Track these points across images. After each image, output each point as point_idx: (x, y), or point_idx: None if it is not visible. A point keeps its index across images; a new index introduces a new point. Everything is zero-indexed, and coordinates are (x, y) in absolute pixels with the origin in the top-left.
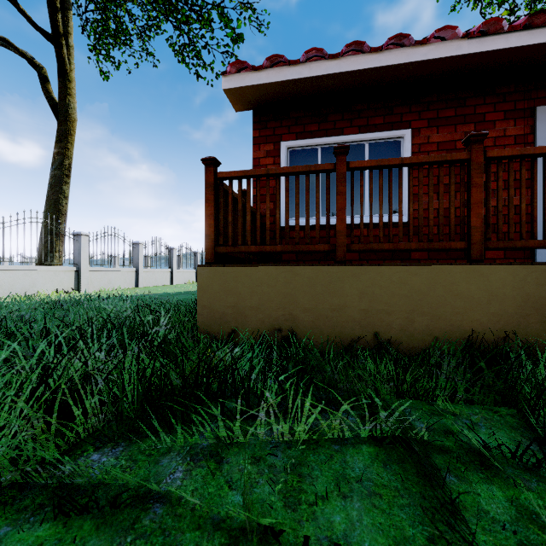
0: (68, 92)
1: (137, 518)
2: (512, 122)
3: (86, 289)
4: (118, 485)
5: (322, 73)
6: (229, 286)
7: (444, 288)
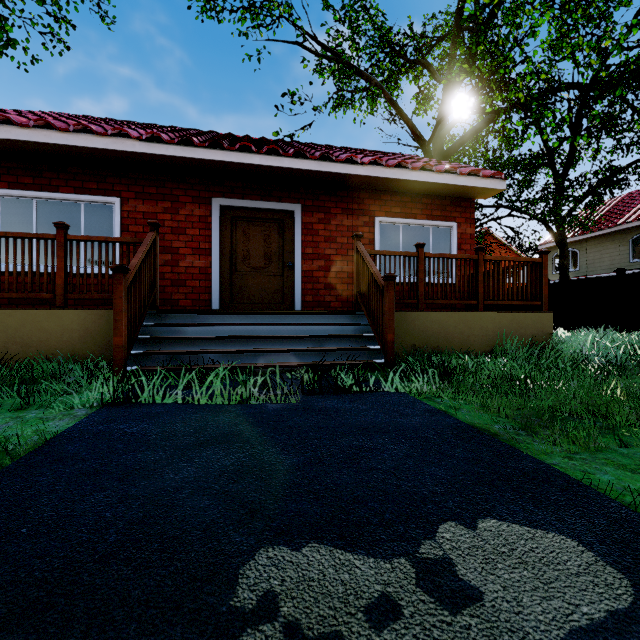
0: None
1: None
2: (198, 206)
3: None
4: None
5: (12, 138)
6: None
7: (32, 325)
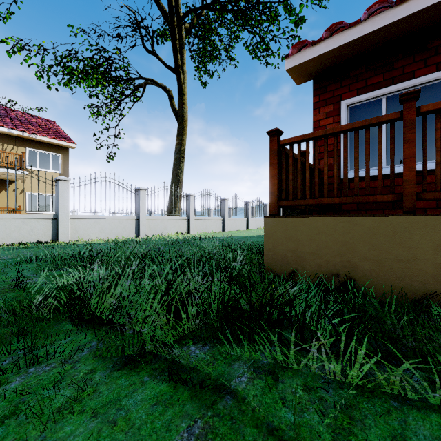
0: (183, 102)
1: (215, 401)
2: None
3: (193, 232)
4: (204, 372)
5: (386, 23)
6: (289, 233)
7: None
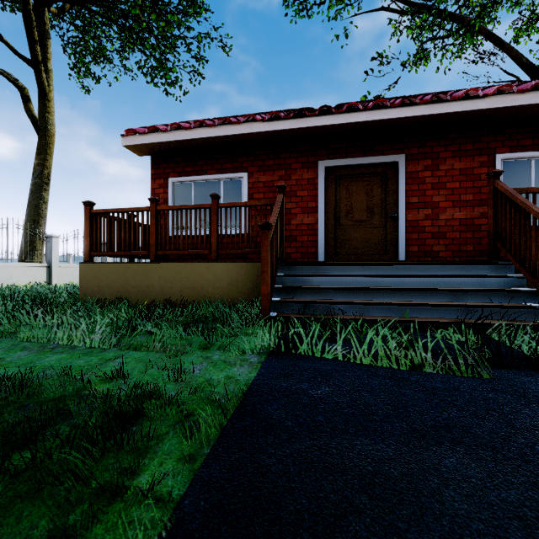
0: (47, 110)
1: None
2: (306, 170)
3: (57, 282)
4: None
5: (181, 139)
6: (95, 274)
7: (197, 275)
